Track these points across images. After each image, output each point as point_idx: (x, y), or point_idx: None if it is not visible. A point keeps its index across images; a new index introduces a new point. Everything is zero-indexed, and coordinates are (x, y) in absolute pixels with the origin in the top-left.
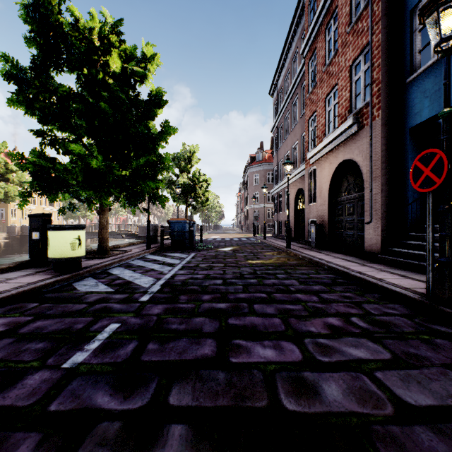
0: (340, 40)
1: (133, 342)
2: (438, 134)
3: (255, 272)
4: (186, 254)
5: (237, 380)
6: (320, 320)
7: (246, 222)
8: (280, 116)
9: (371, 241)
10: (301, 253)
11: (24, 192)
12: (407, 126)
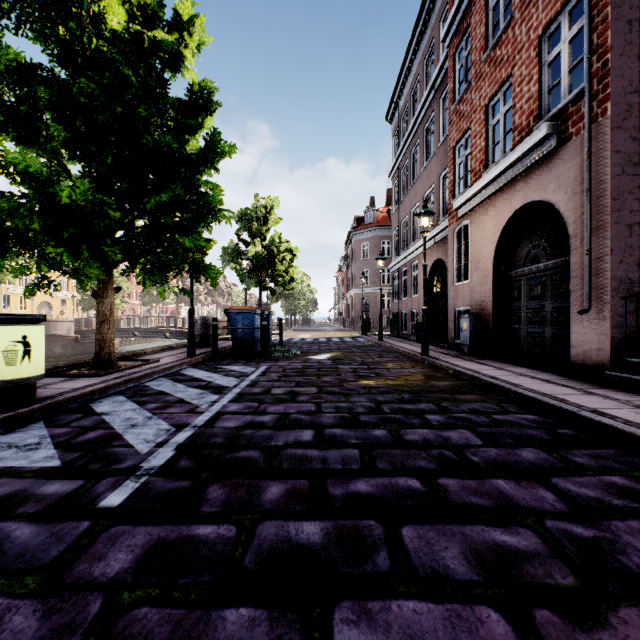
0: None
1: None
2: None
3: (379, 409)
4: (252, 367)
5: None
6: (639, 622)
7: (350, 314)
8: (403, 151)
9: (586, 346)
10: (452, 366)
11: None
12: None
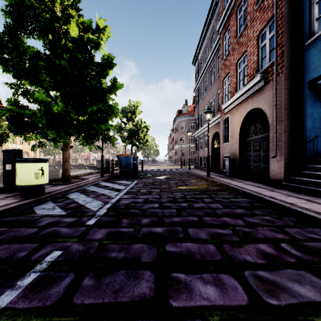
0: (248, 17)
1: (69, 275)
2: None
3: (185, 197)
4: (130, 181)
5: None
6: (252, 246)
7: (175, 158)
8: (200, 79)
9: (275, 172)
10: (219, 181)
11: (2, 133)
12: (306, 79)
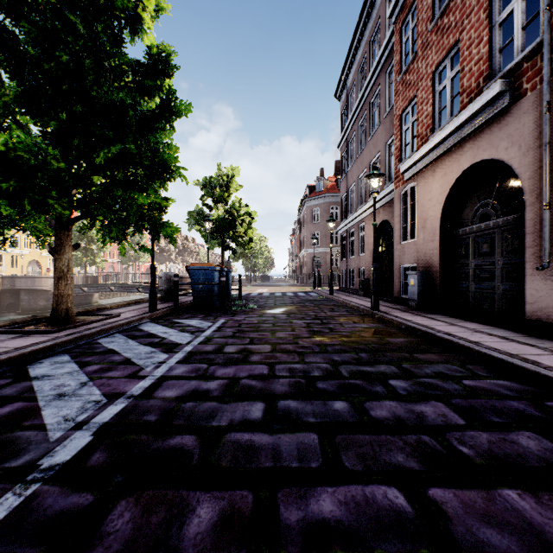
0: None
1: None
2: None
3: (337, 372)
4: (209, 321)
5: None
6: None
7: (303, 272)
8: (351, 124)
9: (543, 302)
10: (404, 321)
11: None
12: None
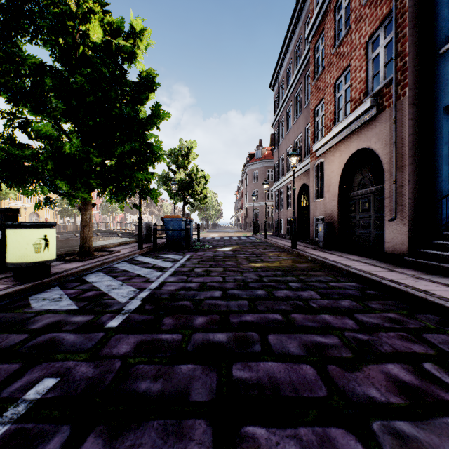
0: (353, 16)
1: (60, 431)
2: None
3: (261, 280)
4: (180, 255)
5: None
6: (376, 369)
7: (245, 221)
8: (281, 110)
9: (394, 241)
10: (310, 255)
11: None
12: (441, 104)
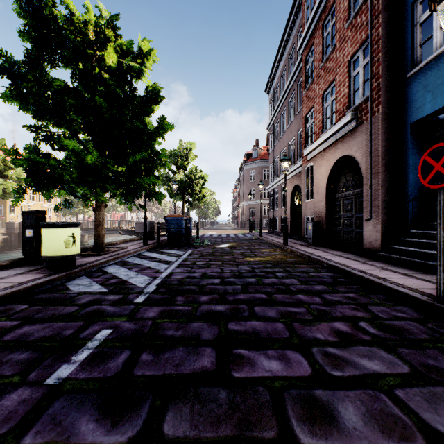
0: (337, 36)
1: (125, 351)
2: (440, 129)
3: (253, 271)
4: (182, 251)
5: (241, 400)
6: (326, 325)
7: (242, 219)
8: (276, 113)
9: (370, 239)
10: (299, 250)
11: (18, 188)
12: (408, 121)
